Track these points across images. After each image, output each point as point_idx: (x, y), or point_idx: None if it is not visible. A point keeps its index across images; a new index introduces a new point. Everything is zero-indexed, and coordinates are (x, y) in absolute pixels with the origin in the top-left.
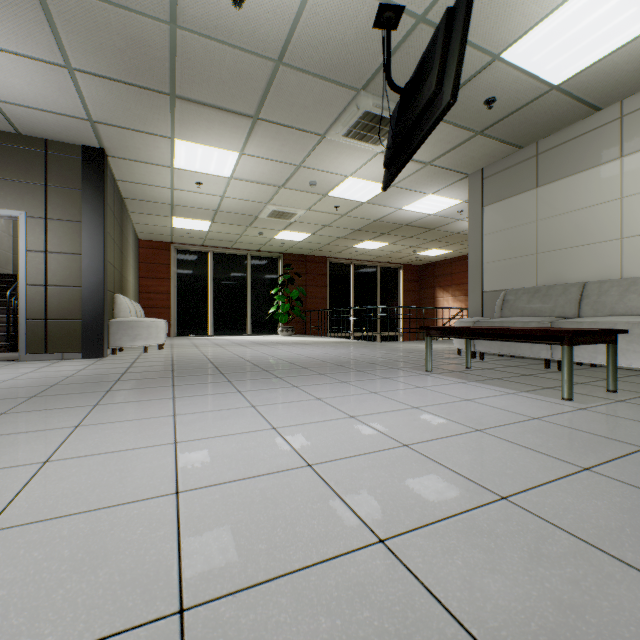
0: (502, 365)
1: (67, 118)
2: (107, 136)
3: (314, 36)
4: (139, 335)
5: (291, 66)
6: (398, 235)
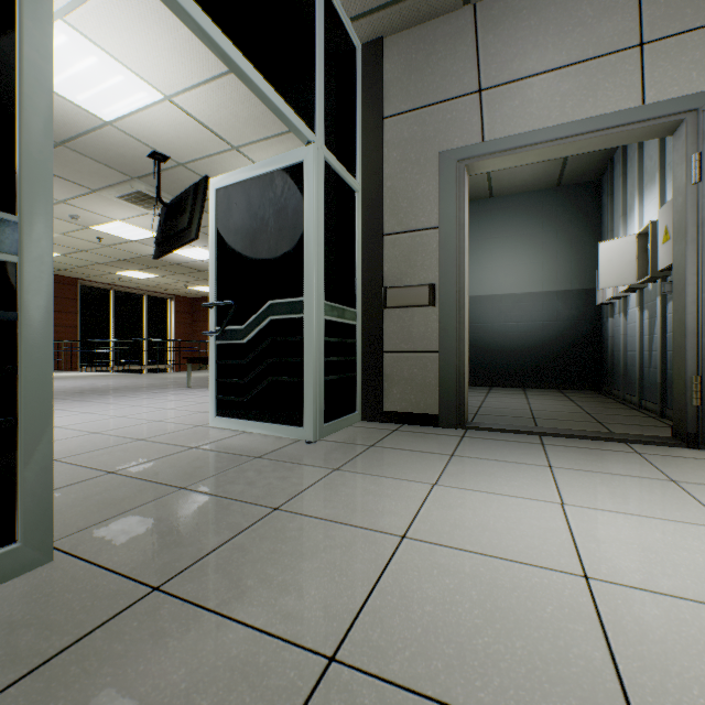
0: None
1: None
2: None
3: (99, 144)
4: None
5: (72, 149)
6: (169, 270)
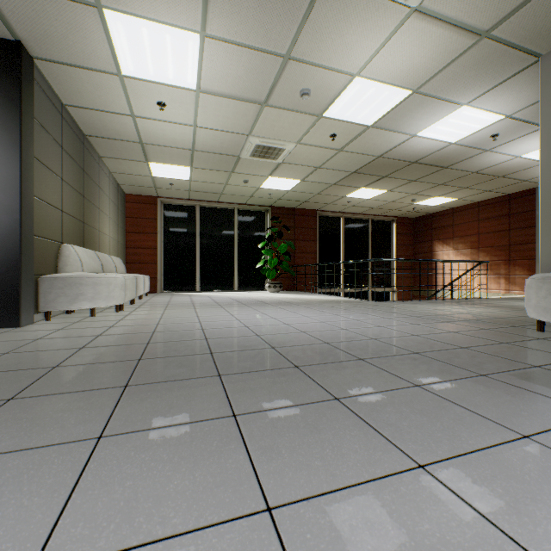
0: None
1: None
2: (10, 11)
3: None
4: (81, 295)
5: None
6: (400, 178)
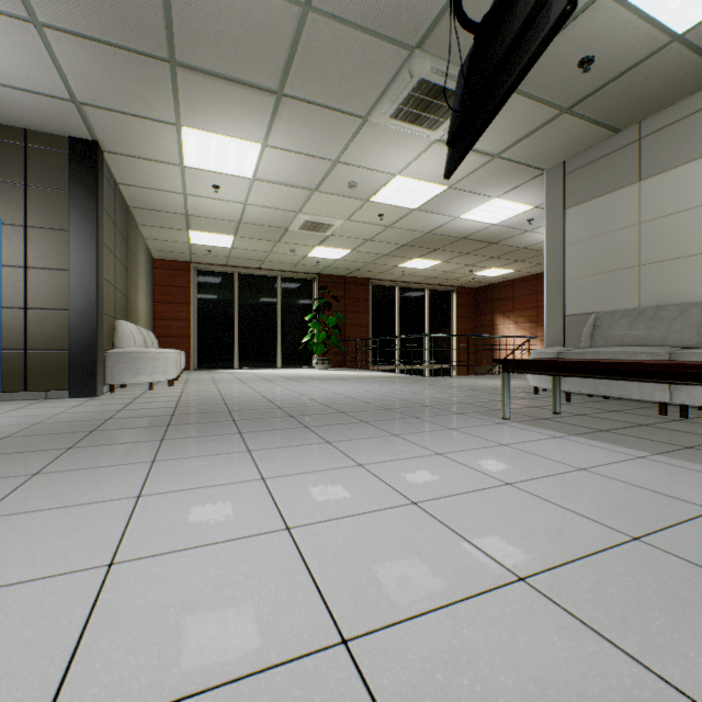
0: (599, 409)
1: (46, 99)
2: (98, 123)
3: None
4: (143, 369)
5: (323, 13)
6: (453, 251)
